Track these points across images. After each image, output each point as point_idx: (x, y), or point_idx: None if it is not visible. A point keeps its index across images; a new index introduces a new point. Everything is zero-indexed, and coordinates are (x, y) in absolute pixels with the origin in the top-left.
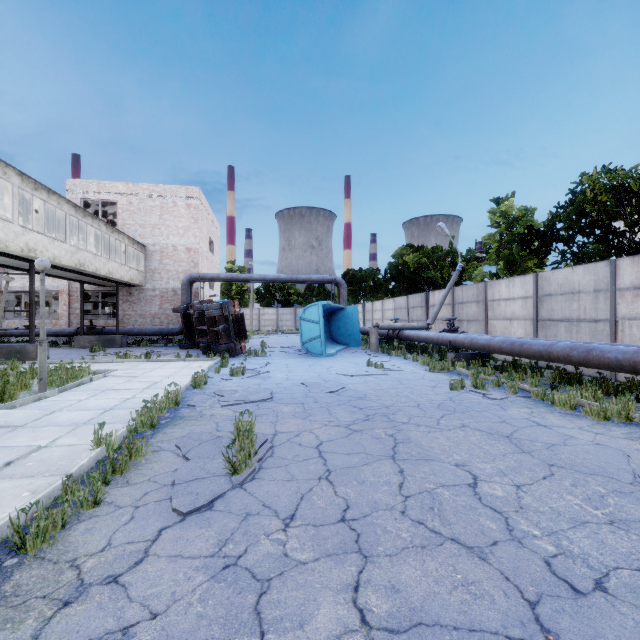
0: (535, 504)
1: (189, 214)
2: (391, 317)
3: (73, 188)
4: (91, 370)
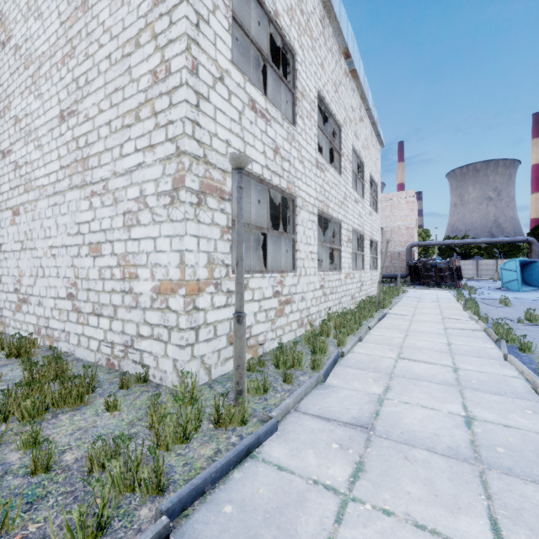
0: None
1: (407, 207)
2: None
3: None
4: None
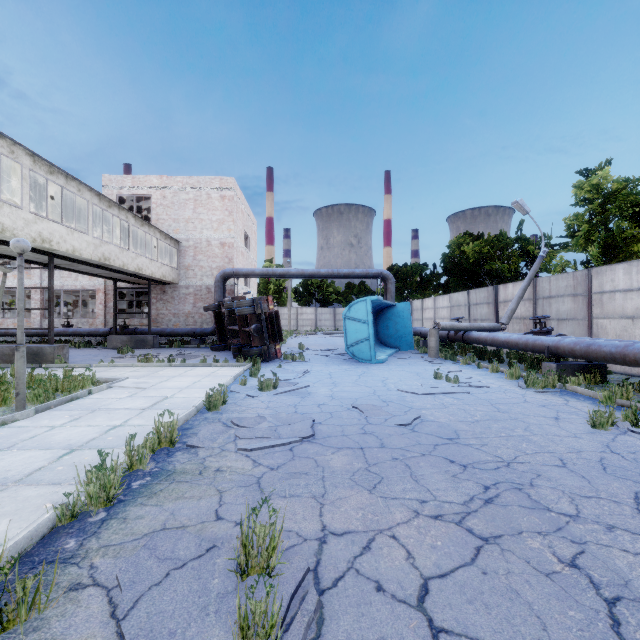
0: None
1: (223, 206)
2: (446, 316)
3: (109, 184)
4: (99, 378)
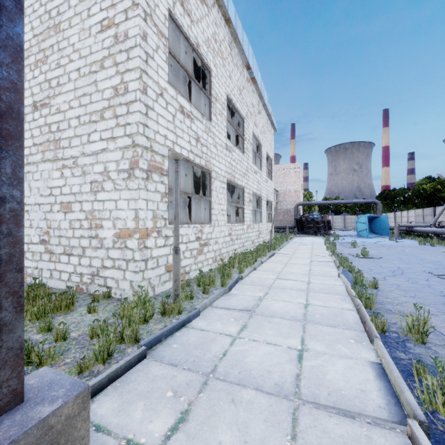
0: (412, 251)
1: (295, 175)
2: (413, 221)
3: None
4: None
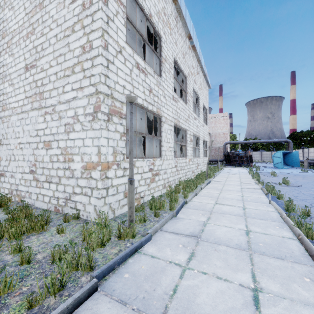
0: None
1: (224, 122)
2: None
3: None
4: None
